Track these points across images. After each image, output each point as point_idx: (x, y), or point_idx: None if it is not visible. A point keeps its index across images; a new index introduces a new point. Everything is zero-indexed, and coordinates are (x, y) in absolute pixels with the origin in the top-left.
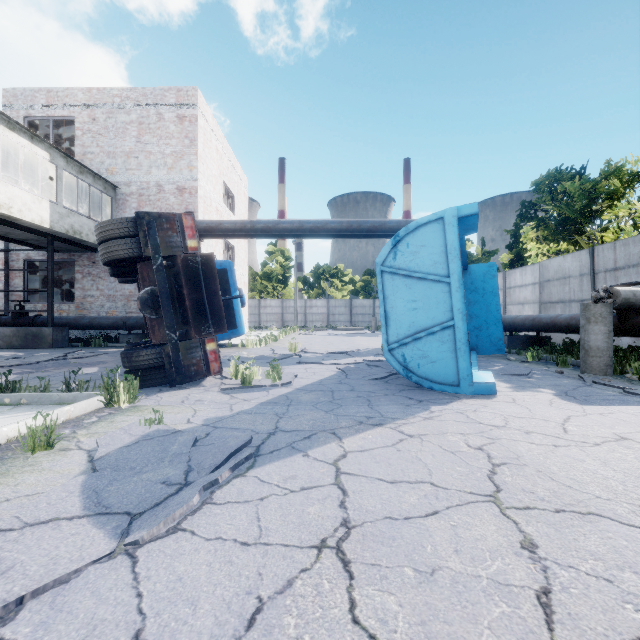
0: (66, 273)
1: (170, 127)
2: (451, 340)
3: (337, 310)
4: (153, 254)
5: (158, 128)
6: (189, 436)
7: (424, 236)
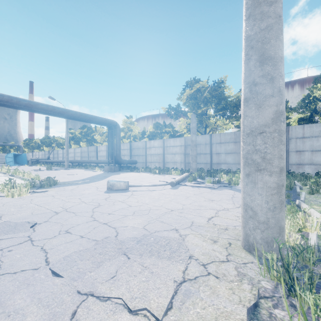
0: None
1: None
2: (12, 162)
3: None
4: None
5: None
6: None
7: (10, 154)
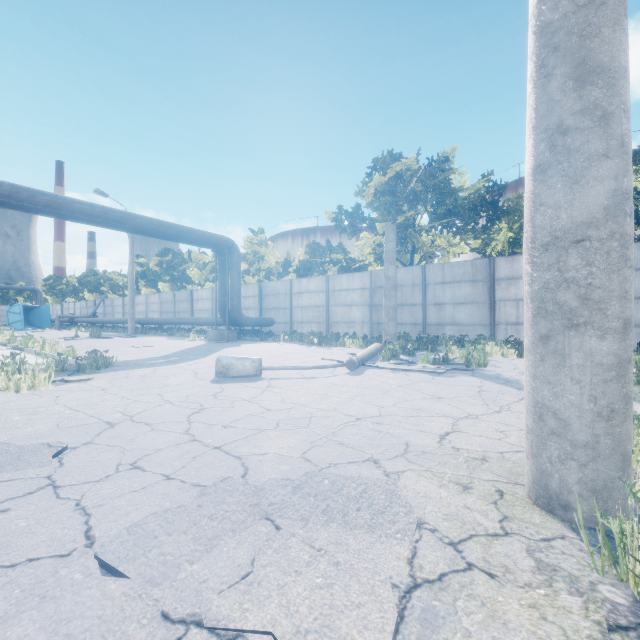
0: None
1: None
2: (22, 323)
3: None
4: None
5: None
6: None
7: (17, 307)
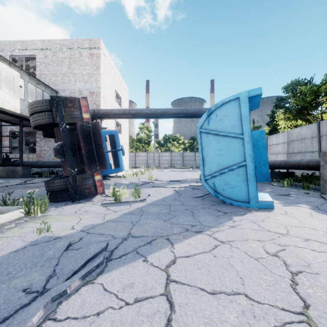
0: (33, 138)
1: (86, 60)
2: (244, 174)
3: (176, 158)
4: (60, 121)
5: (79, 60)
6: (65, 242)
7: (227, 109)
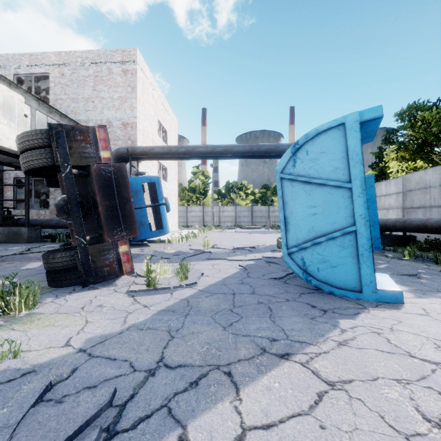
0: (46, 188)
1: (117, 78)
2: (352, 245)
3: (242, 214)
4: (62, 162)
5: (108, 79)
6: (39, 383)
7: (324, 143)
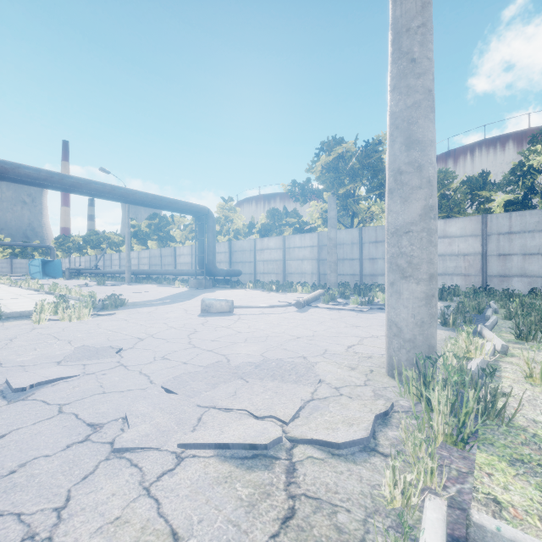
0: None
1: None
2: (40, 273)
3: (1, 265)
4: None
5: None
6: None
7: (36, 261)
